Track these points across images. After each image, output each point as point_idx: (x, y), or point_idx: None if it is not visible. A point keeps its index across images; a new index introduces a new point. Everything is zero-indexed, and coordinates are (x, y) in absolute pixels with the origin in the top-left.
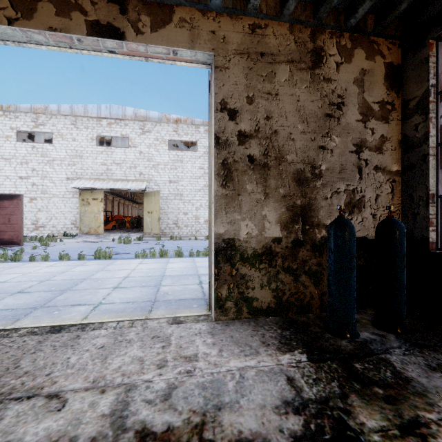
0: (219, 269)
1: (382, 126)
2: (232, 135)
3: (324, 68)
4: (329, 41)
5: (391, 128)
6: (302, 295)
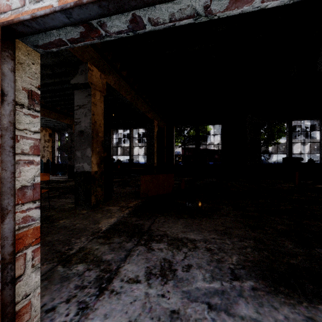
0: None
1: (48, 143)
2: None
3: None
4: None
5: (50, 144)
6: None
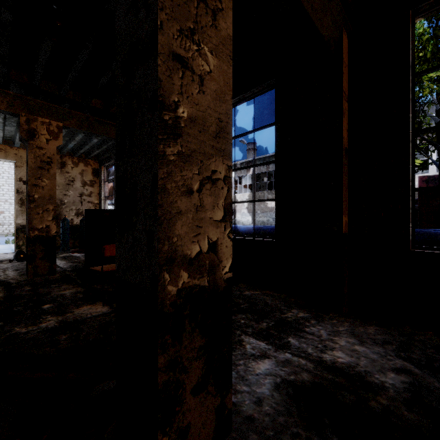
0: (19, 235)
1: (91, 188)
2: (25, 189)
3: (66, 168)
4: (69, 159)
5: (95, 189)
6: (57, 243)
